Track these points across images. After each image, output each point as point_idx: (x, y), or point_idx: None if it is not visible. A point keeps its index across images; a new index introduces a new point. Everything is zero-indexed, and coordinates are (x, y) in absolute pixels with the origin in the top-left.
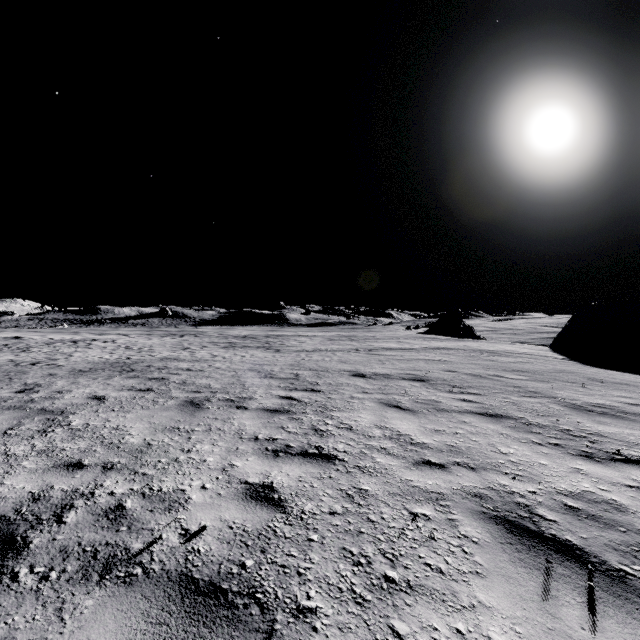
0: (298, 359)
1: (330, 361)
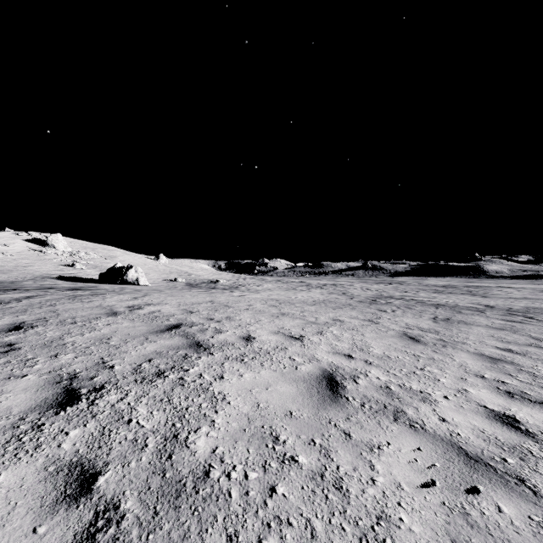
0: (507, 302)
1: (539, 304)
